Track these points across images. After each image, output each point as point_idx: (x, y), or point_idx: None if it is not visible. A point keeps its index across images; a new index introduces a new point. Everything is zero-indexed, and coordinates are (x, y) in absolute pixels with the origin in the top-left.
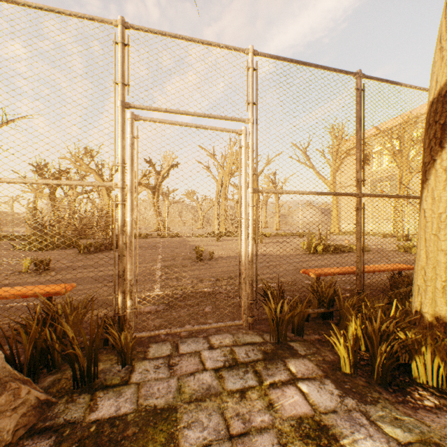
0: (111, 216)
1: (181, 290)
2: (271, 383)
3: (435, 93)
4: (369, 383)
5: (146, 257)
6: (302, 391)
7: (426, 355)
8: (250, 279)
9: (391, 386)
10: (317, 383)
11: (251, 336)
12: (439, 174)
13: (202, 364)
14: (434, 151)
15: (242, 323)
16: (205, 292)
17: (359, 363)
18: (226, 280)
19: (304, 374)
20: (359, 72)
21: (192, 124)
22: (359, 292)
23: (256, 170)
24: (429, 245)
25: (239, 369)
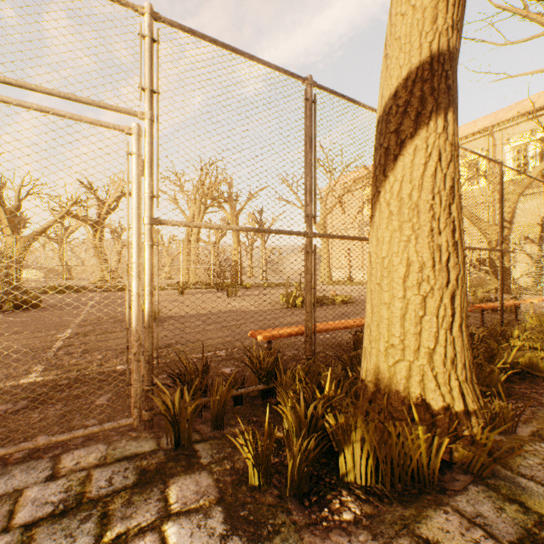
0: (16, 261)
1: (77, 371)
2: (119, 534)
3: (381, 111)
4: (282, 497)
5: (55, 321)
6: (165, 541)
7: (356, 444)
8: (146, 353)
9: (310, 496)
10: (199, 517)
11: (139, 443)
12: (383, 209)
13: (10, 517)
14: (379, 181)
15: (131, 421)
16: (115, 372)
17: (282, 463)
18: (160, 350)
19: (186, 502)
20: (309, 78)
21: (32, 104)
22: (309, 358)
23: (157, 191)
24: (374, 297)
25: (78, 514)
